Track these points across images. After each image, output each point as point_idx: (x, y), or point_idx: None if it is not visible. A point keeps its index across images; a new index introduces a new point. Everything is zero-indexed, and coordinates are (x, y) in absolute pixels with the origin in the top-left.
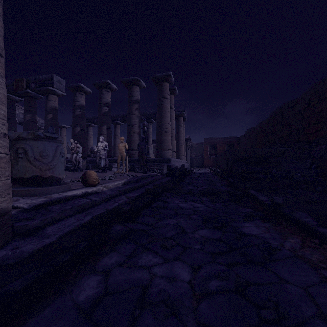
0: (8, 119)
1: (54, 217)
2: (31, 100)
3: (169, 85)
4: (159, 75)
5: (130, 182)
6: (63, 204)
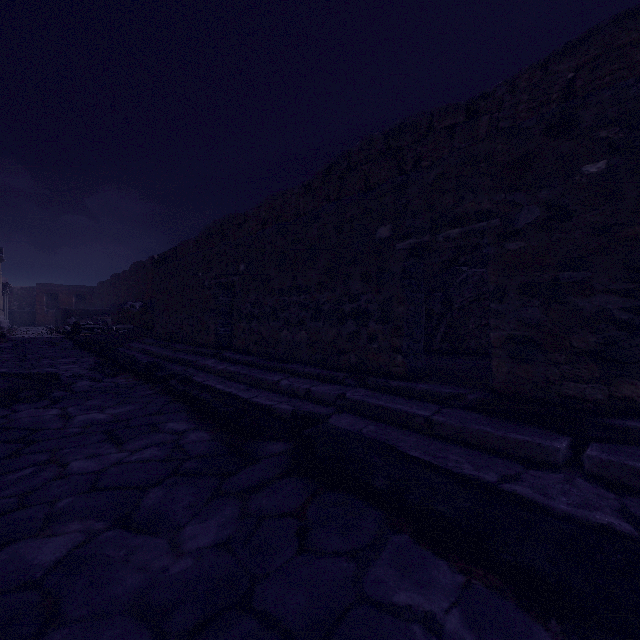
0: None
1: None
2: None
3: None
4: None
5: None
6: None
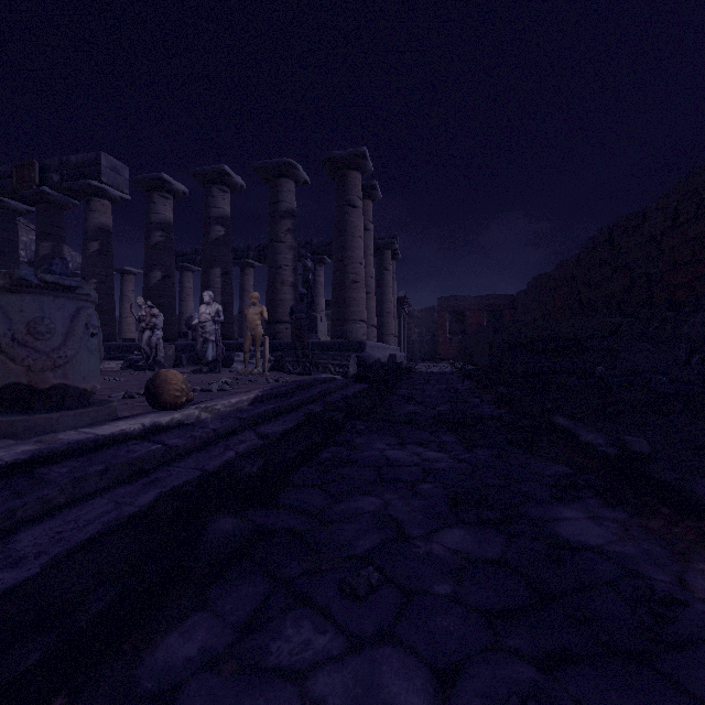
0: (1, 254)
1: (48, 499)
2: (52, 210)
3: (361, 176)
4: (338, 155)
5: (269, 397)
6: (84, 458)
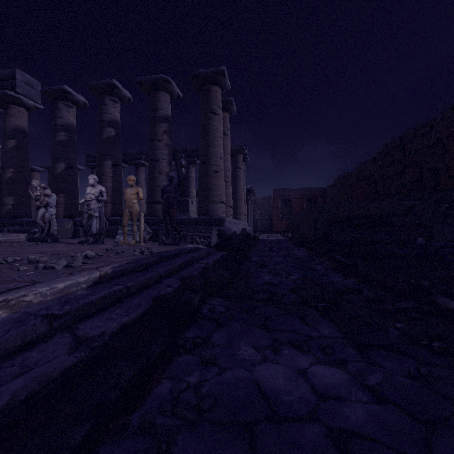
0: None
1: None
2: None
3: (221, 92)
4: (203, 72)
5: (122, 273)
6: None
